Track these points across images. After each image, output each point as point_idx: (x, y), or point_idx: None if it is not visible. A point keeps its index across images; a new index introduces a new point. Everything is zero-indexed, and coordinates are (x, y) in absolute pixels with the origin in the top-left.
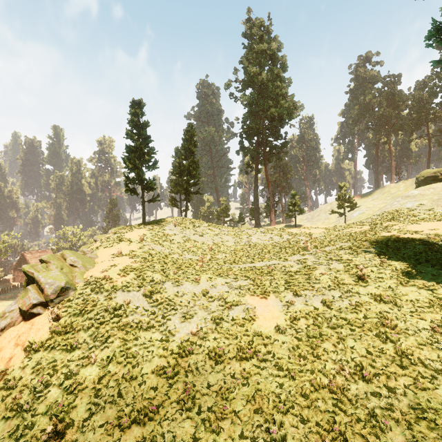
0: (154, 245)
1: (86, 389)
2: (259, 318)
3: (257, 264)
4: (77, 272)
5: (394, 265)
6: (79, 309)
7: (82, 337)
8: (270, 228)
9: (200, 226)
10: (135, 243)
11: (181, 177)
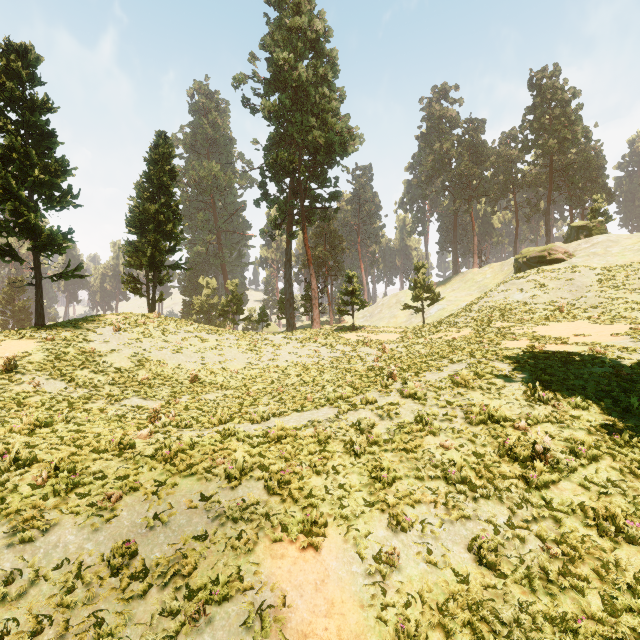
0: (45, 379)
1: None
2: None
3: (290, 418)
4: None
5: (583, 416)
6: None
7: None
8: (312, 334)
9: (178, 332)
10: None
11: (142, 235)
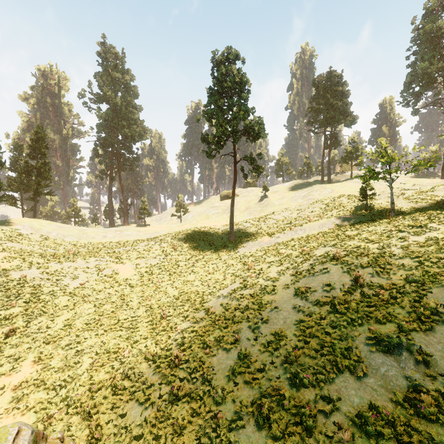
0: (12, 243)
1: (17, 316)
2: (121, 273)
3: (116, 250)
4: None
5: (190, 242)
6: None
7: None
8: (124, 228)
9: (57, 226)
10: None
11: (28, 177)
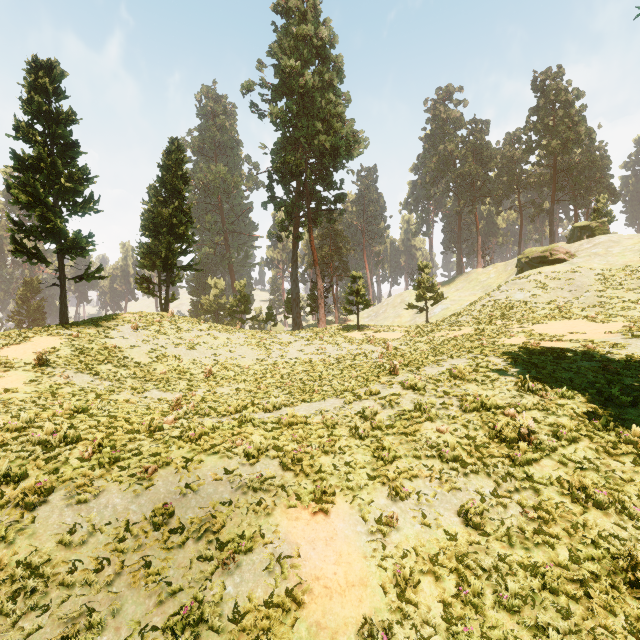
0: (73, 372)
1: None
2: (312, 593)
3: (300, 408)
4: None
5: (568, 405)
6: None
7: None
8: (319, 332)
9: (191, 330)
10: (19, 370)
11: (156, 238)
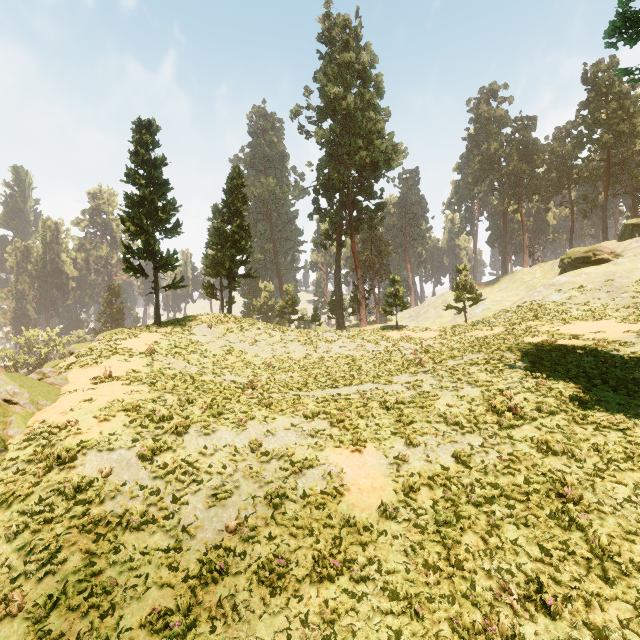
0: (172, 360)
1: None
2: (350, 491)
3: (343, 389)
4: (15, 414)
5: (558, 389)
6: (4, 491)
7: (1, 553)
8: (359, 331)
9: (252, 329)
10: (138, 357)
11: (221, 251)
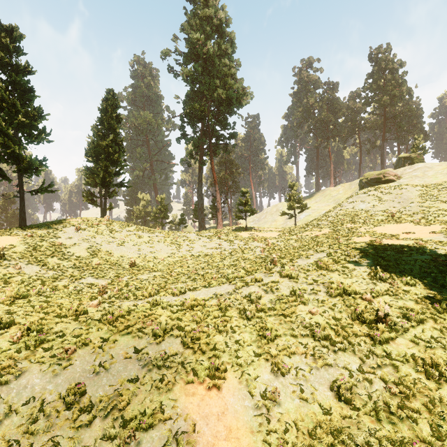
0: (25, 264)
1: None
2: None
3: (200, 292)
4: None
5: (412, 291)
6: None
7: None
8: (217, 232)
9: (122, 231)
10: None
11: (97, 163)
